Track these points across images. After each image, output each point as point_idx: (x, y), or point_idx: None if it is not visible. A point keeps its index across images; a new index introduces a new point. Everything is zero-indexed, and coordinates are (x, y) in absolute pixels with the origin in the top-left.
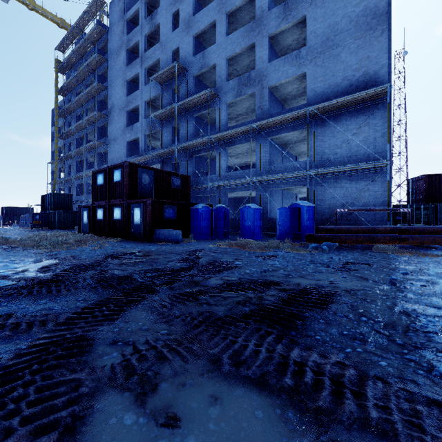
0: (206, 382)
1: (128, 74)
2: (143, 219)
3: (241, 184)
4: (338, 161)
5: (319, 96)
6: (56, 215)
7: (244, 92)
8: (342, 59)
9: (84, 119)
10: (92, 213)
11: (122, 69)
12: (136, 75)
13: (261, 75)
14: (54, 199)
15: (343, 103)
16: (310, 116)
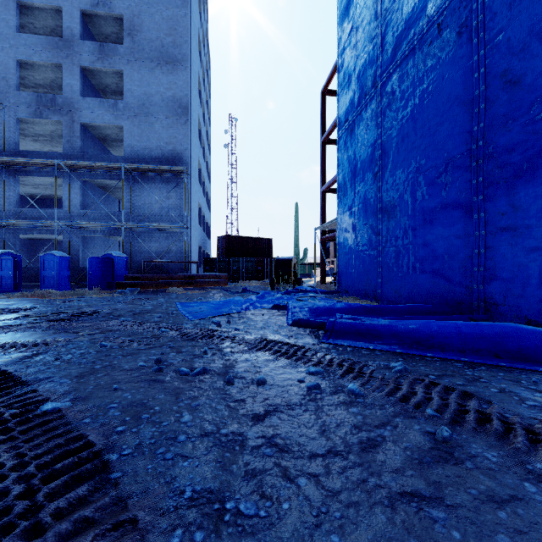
0: (14, 335)
1: None
2: None
3: (42, 226)
4: (153, 217)
5: (136, 154)
6: None
7: (47, 115)
8: (156, 129)
9: None
10: None
11: None
12: None
13: (71, 106)
14: None
15: (155, 169)
16: (127, 170)
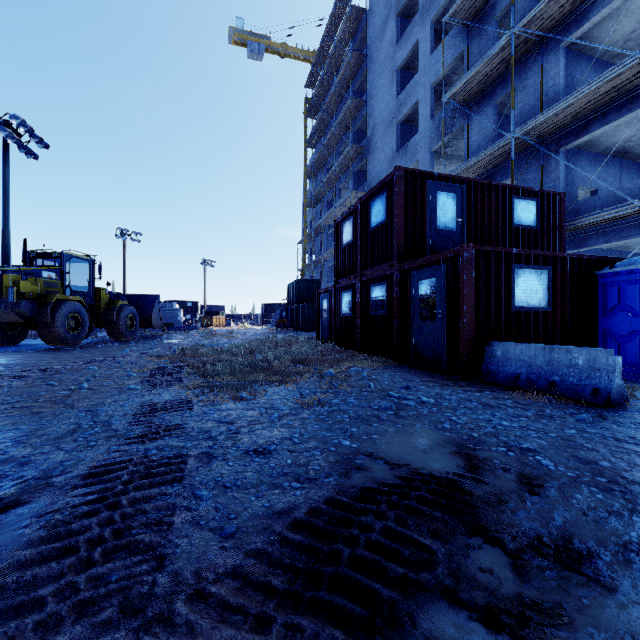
0: None
1: (398, 58)
2: (445, 309)
3: None
4: None
5: None
6: (300, 311)
7: None
8: None
9: (335, 164)
10: (335, 303)
11: (389, 55)
12: (413, 49)
13: None
14: (299, 288)
15: None
16: None
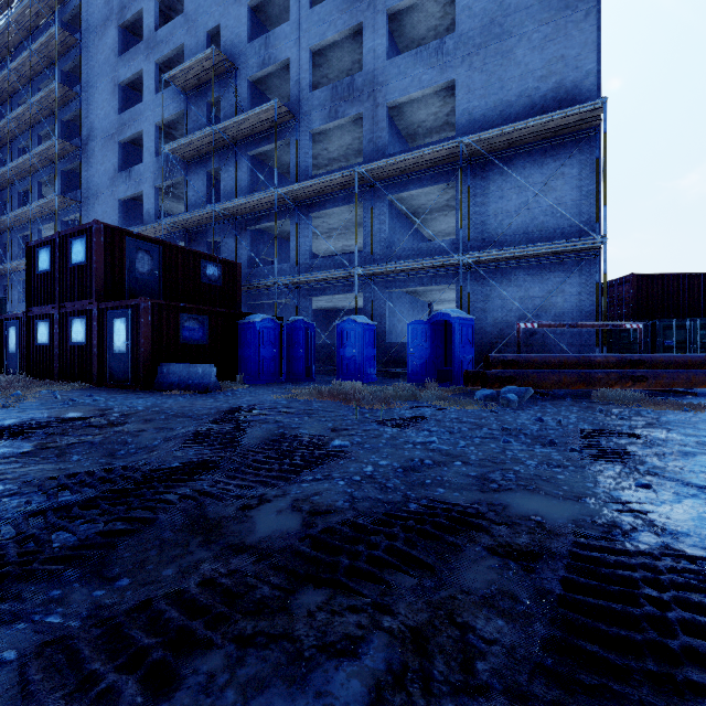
0: None
1: (121, 72)
2: (132, 342)
3: (337, 281)
4: (511, 240)
5: (477, 123)
6: None
7: (343, 112)
8: (517, 59)
9: (32, 152)
10: (27, 332)
11: (110, 61)
12: (138, 75)
13: (373, 82)
14: None
15: (522, 135)
16: (462, 158)
